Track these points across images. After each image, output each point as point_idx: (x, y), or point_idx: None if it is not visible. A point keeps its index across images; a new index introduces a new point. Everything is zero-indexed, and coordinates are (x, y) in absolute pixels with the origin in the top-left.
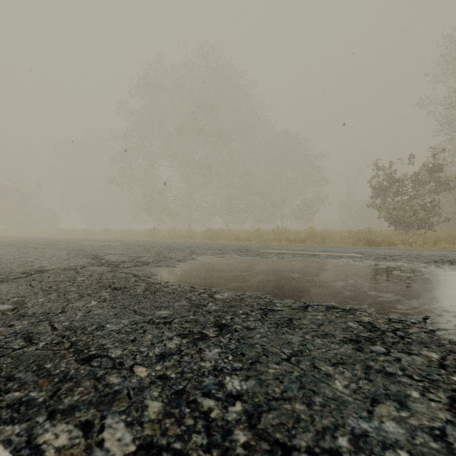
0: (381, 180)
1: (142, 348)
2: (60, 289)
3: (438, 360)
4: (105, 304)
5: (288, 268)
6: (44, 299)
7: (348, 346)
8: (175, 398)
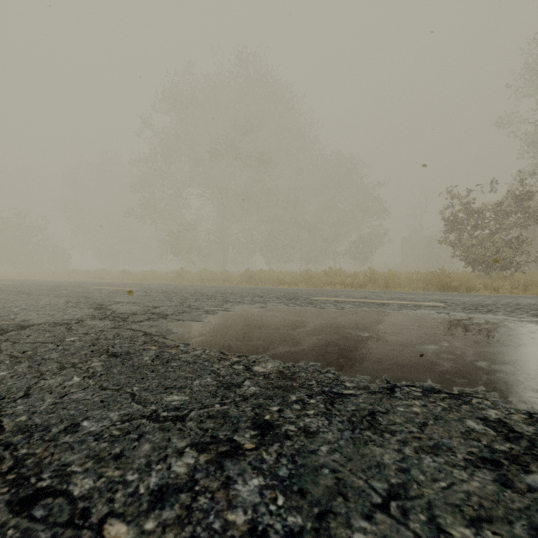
0: (456, 211)
1: (130, 475)
2: (37, 356)
3: None
4: (91, 382)
5: (352, 324)
6: (7, 372)
7: (484, 475)
8: None
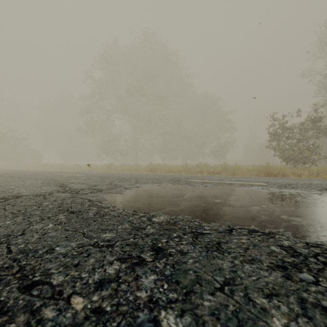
0: (276, 128)
1: (83, 274)
2: (27, 213)
3: None
4: (59, 227)
5: (211, 195)
6: (10, 222)
7: (277, 273)
8: None
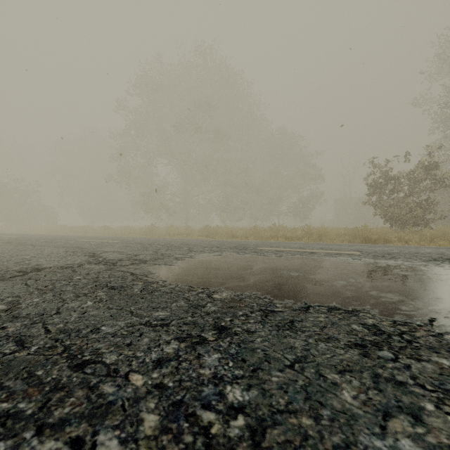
0: (377, 178)
1: (139, 353)
2: (56, 289)
3: (449, 367)
4: (101, 305)
5: (286, 267)
6: (39, 299)
7: (354, 351)
8: (173, 411)
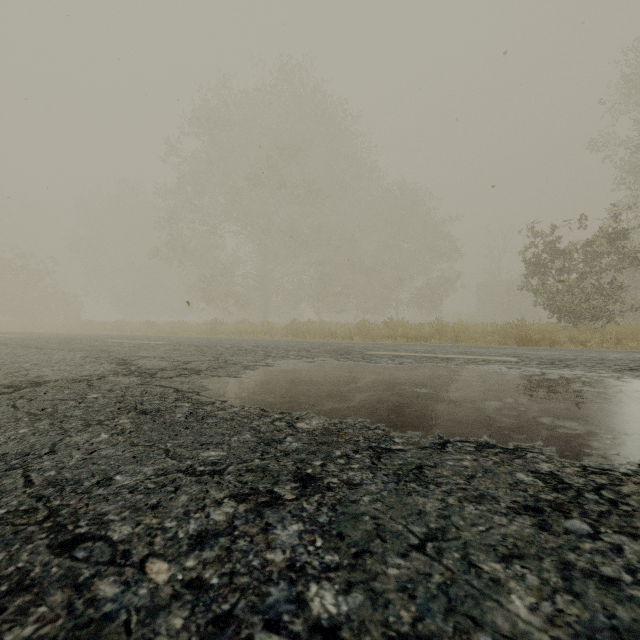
0: (539, 252)
1: (168, 522)
2: (58, 413)
3: None
4: (121, 439)
5: (410, 380)
6: (28, 430)
7: (524, 520)
8: (213, 634)
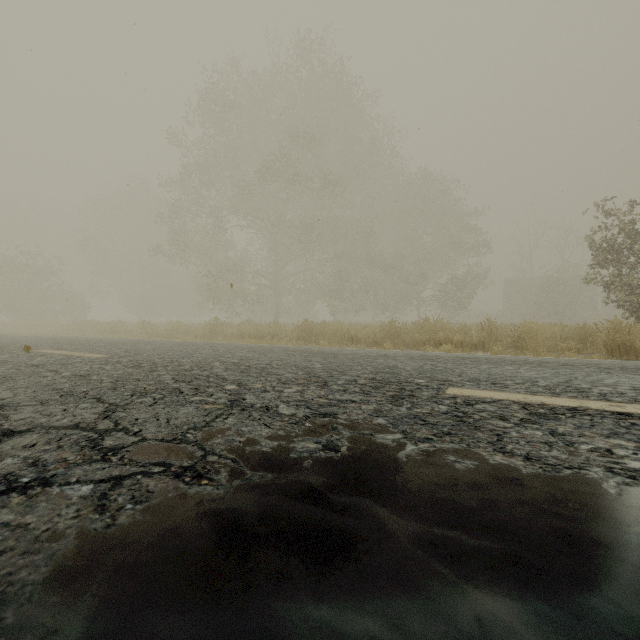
0: (611, 235)
1: None
2: None
3: None
4: None
5: None
6: None
7: None
8: None
